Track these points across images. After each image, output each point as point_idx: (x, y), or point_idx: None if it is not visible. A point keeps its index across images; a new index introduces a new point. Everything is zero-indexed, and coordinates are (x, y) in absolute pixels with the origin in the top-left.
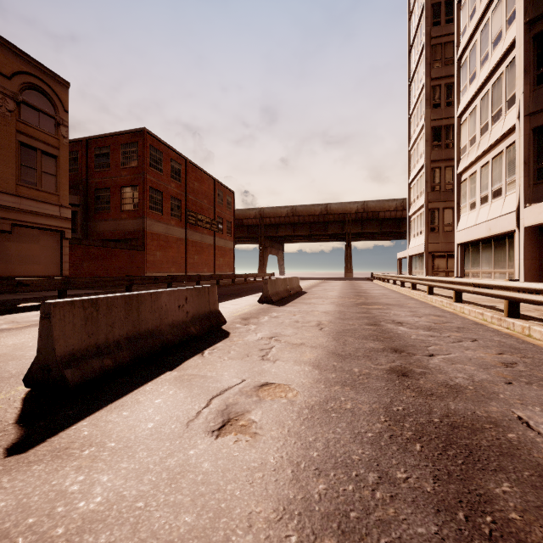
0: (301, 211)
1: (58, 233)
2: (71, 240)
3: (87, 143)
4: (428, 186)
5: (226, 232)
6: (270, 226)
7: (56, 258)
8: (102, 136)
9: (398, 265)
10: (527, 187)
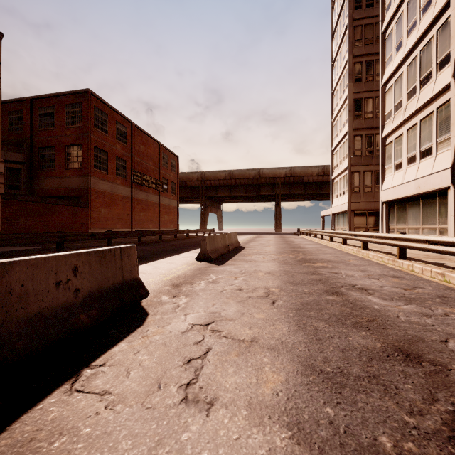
0: (237, 175)
1: None
2: (5, 195)
3: (32, 103)
4: (351, 151)
5: (170, 192)
6: (210, 188)
7: None
8: (46, 96)
9: (321, 221)
10: None
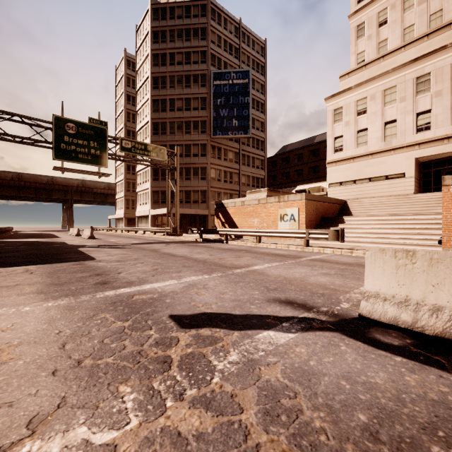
0: (28, 178)
1: None
2: None
3: None
4: (126, 189)
5: None
6: None
7: None
8: None
9: (109, 222)
10: (151, 205)
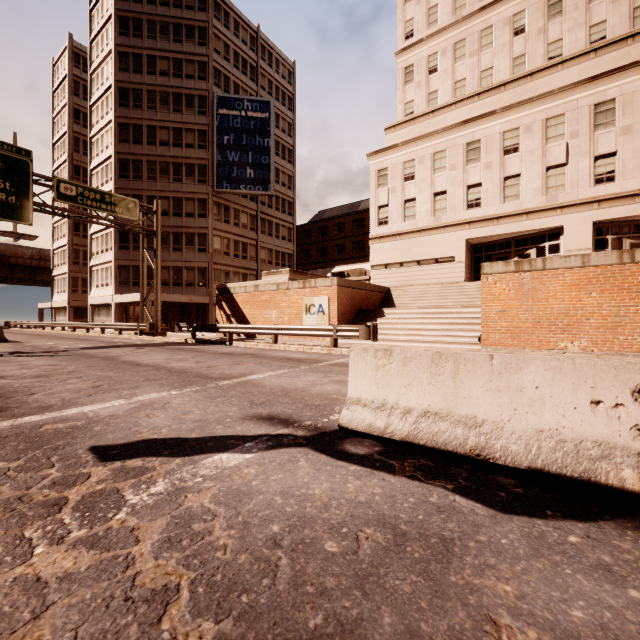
0: None
1: None
2: None
3: None
4: (71, 261)
5: None
6: None
7: None
8: None
9: (39, 314)
10: (116, 287)
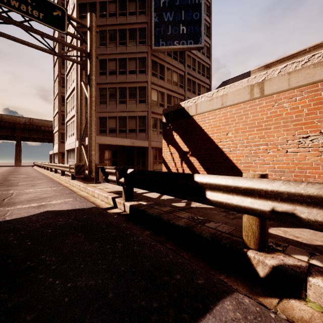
0: None
1: None
2: None
3: None
4: (60, 122)
5: None
6: None
7: None
8: None
9: (50, 157)
10: (77, 135)
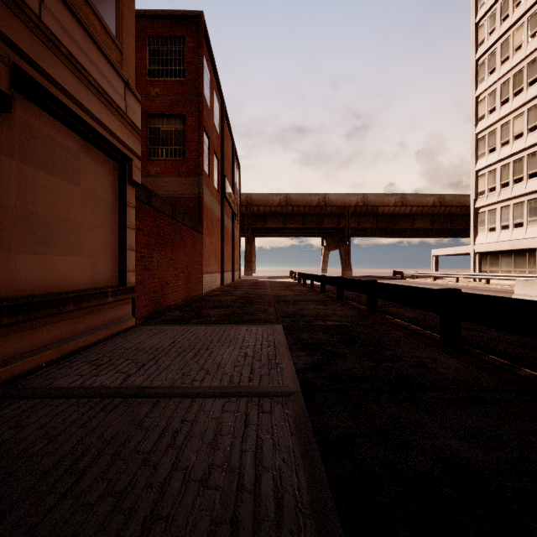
0: (296, 200)
1: (112, 164)
2: (137, 190)
3: None
4: None
5: (236, 218)
6: (256, 216)
7: (109, 235)
8: None
9: (434, 262)
10: None
